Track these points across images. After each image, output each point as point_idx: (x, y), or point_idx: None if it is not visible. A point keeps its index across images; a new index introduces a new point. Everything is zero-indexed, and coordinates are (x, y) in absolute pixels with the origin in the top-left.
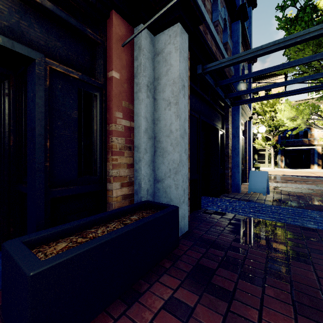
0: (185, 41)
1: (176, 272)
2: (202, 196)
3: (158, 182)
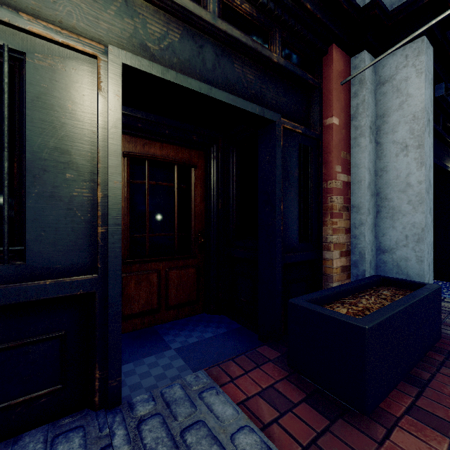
0: (429, 58)
1: None
2: None
3: (384, 253)
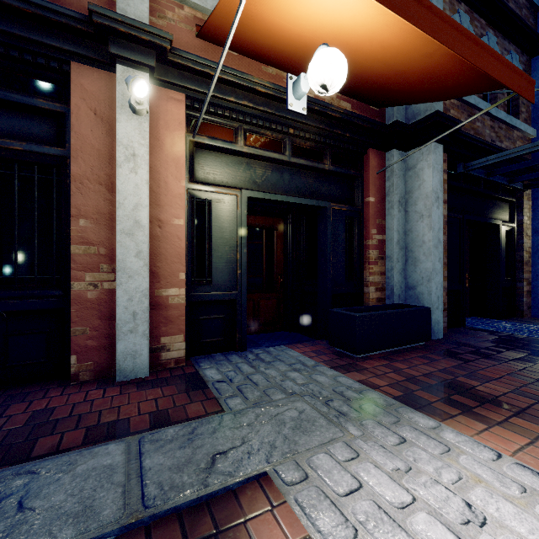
0: (439, 154)
1: (427, 351)
2: (473, 317)
3: (410, 290)
